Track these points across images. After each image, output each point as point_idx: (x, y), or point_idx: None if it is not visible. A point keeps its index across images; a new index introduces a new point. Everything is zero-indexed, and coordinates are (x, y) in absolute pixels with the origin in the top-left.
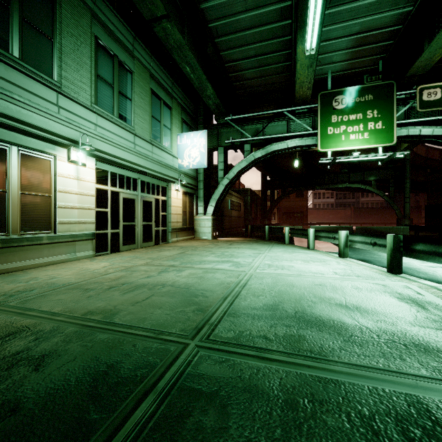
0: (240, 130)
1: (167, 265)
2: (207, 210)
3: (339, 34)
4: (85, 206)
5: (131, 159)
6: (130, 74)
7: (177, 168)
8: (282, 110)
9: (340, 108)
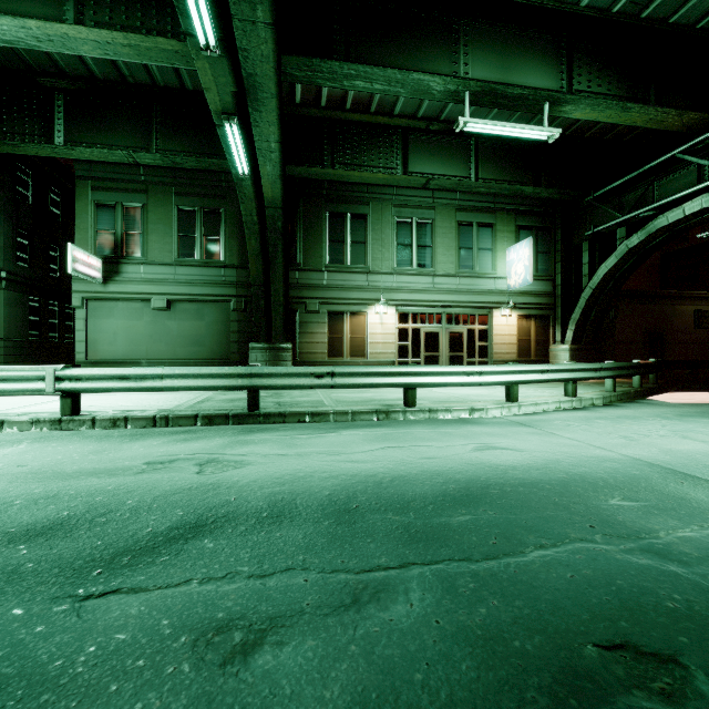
0: (606, 210)
1: None
2: (566, 337)
3: None
4: (387, 341)
5: (430, 298)
6: (429, 224)
7: (503, 290)
8: (670, 154)
9: None
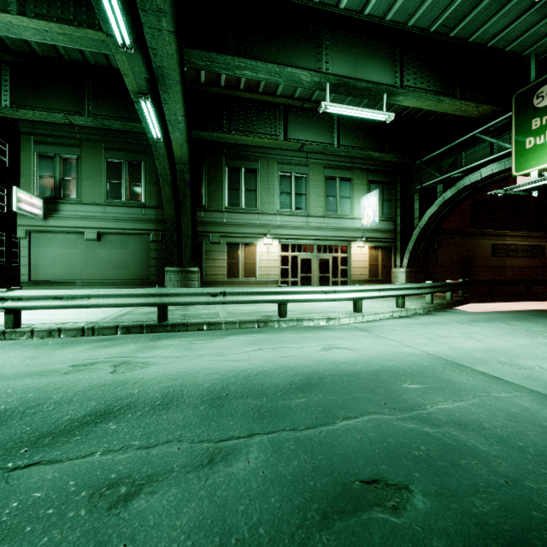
0: (430, 171)
1: None
2: (403, 263)
3: (507, 21)
4: (273, 265)
5: (304, 233)
6: (304, 178)
7: (358, 227)
8: (471, 133)
9: (544, 105)
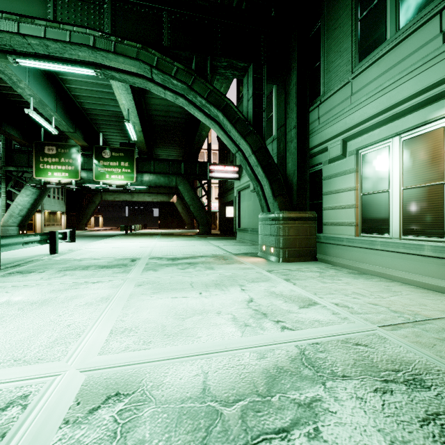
0: None
1: (322, 341)
2: None
3: None
4: None
5: None
6: None
7: None
8: None
9: None
